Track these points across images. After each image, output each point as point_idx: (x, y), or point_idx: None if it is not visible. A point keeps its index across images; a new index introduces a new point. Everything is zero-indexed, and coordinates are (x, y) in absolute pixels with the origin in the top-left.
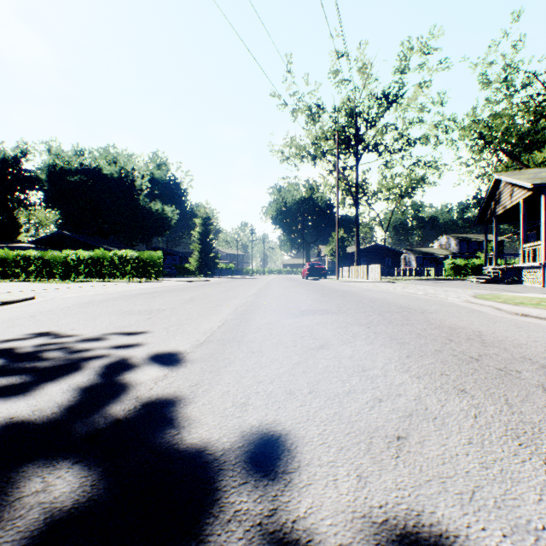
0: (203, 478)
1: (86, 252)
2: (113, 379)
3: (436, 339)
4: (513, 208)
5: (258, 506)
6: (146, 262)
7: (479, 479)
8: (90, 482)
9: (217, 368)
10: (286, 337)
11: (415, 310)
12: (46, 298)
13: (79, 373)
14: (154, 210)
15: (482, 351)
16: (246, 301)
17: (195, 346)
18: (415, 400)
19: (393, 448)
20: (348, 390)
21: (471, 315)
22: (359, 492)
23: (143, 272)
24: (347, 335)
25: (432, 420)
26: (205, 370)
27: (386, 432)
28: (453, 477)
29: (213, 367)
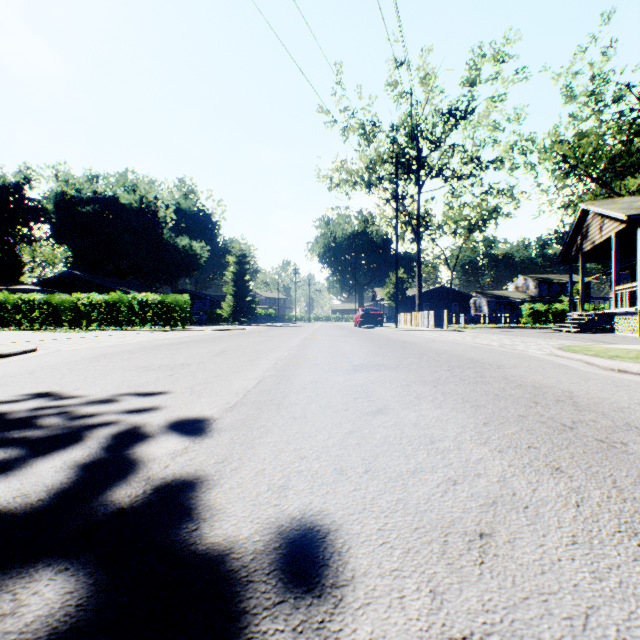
0: (226, 594)
1: (100, 296)
2: (120, 453)
3: (518, 402)
4: (603, 244)
5: (299, 637)
6: (170, 307)
7: (592, 595)
8: (76, 601)
9: (251, 440)
10: (335, 399)
11: (490, 364)
12: (50, 350)
13: (79, 445)
14: (181, 246)
15: (576, 416)
16: (288, 354)
17: (225, 411)
18: (498, 482)
19: (476, 550)
20: (414, 468)
21: (557, 371)
22: (434, 616)
23: (167, 319)
24: (410, 396)
25: (522, 509)
26: (235, 442)
27: (464, 528)
28: (557, 593)
29: (246, 437)
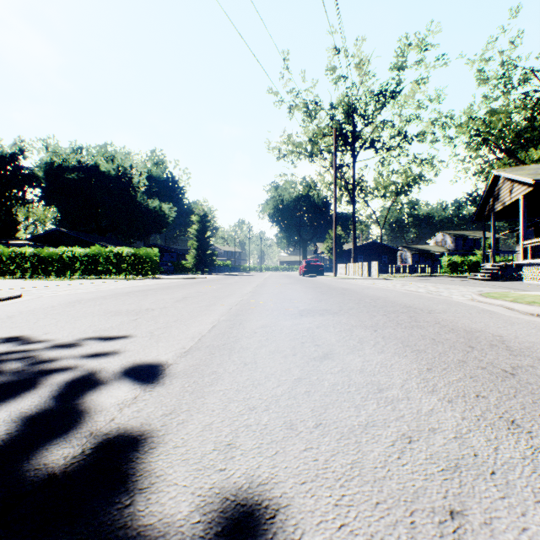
0: None
1: (82, 249)
2: (69, 403)
3: (455, 346)
4: (512, 205)
5: None
6: (142, 259)
7: None
8: None
9: (201, 387)
10: (284, 343)
11: (422, 309)
12: (33, 296)
13: (30, 394)
14: (152, 207)
15: (513, 361)
16: (242, 300)
17: (179, 356)
18: (456, 439)
19: (450, 537)
20: (365, 422)
21: (483, 315)
22: None
23: (139, 269)
24: (353, 341)
25: (490, 476)
26: (185, 390)
27: (431, 503)
28: None
29: (196, 385)
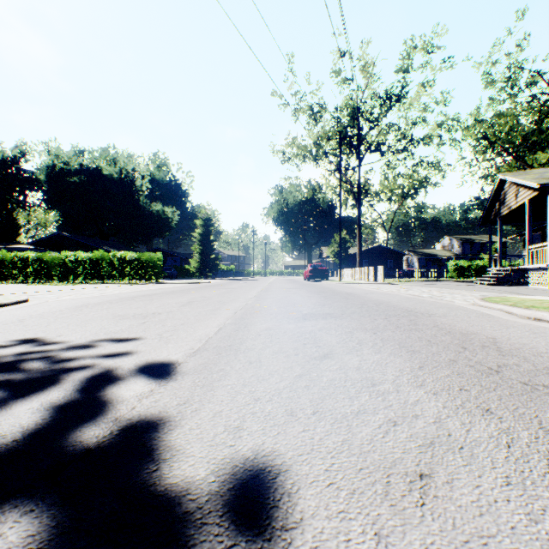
0: (181, 537)
1: (85, 254)
2: (93, 395)
3: (448, 347)
4: (518, 209)
5: None
6: (145, 263)
7: (529, 539)
8: (37, 544)
9: (211, 382)
10: (287, 344)
11: (422, 313)
12: (40, 300)
13: (56, 388)
14: (155, 211)
15: (500, 360)
16: (246, 304)
17: (189, 355)
18: (434, 423)
19: (417, 491)
20: (357, 410)
21: (481, 319)
22: None
23: (143, 274)
24: (353, 342)
25: (458, 450)
26: (196, 384)
27: (405, 468)
28: (496, 536)
29: (206, 380)
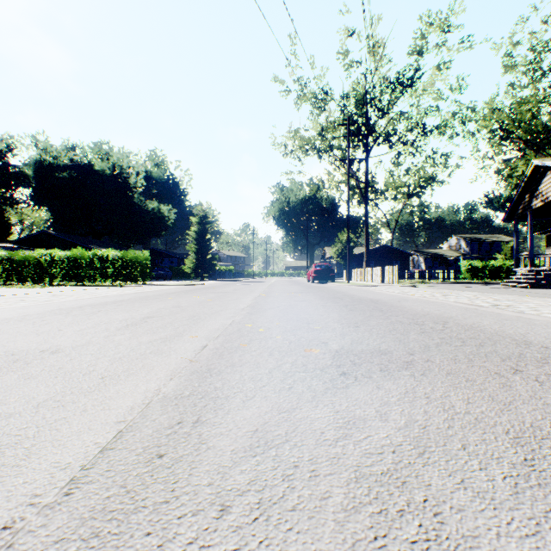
0: None
1: (62, 252)
2: None
3: None
4: None
5: None
6: (130, 263)
7: None
8: None
9: None
10: None
11: None
12: None
13: None
14: (150, 209)
15: None
16: (231, 323)
17: None
18: None
19: None
20: None
21: None
22: None
23: (127, 275)
24: None
25: None
26: None
27: None
28: None
29: None
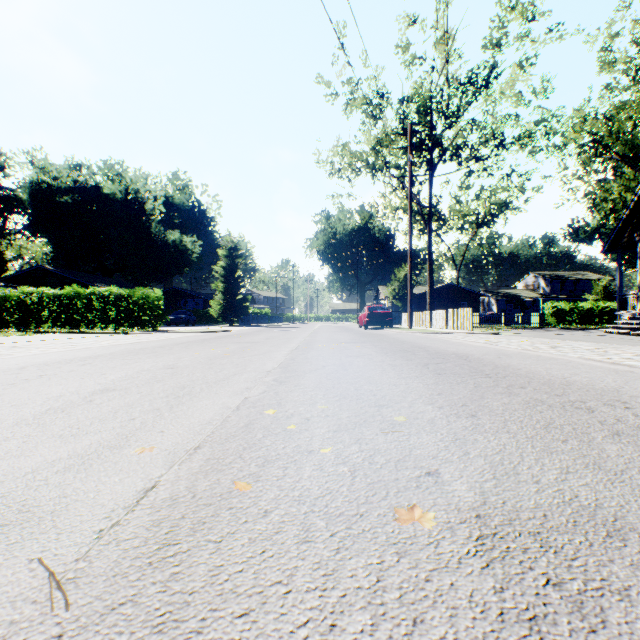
0: None
1: (51, 291)
2: None
3: None
4: None
5: None
6: (137, 304)
7: None
8: None
9: None
10: None
11: None
12: None
13: None
14: (170, 240)
15: None
16: (240, 405)
17: None
18: None
19: None
20: None
21: None
22: None
23: (134, 319)
24: None
25: None
26: None
27: None
28: None
29: None
